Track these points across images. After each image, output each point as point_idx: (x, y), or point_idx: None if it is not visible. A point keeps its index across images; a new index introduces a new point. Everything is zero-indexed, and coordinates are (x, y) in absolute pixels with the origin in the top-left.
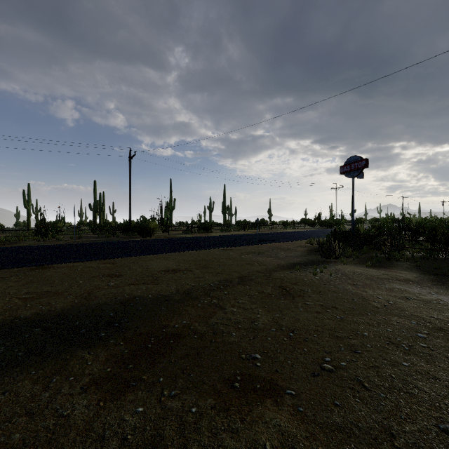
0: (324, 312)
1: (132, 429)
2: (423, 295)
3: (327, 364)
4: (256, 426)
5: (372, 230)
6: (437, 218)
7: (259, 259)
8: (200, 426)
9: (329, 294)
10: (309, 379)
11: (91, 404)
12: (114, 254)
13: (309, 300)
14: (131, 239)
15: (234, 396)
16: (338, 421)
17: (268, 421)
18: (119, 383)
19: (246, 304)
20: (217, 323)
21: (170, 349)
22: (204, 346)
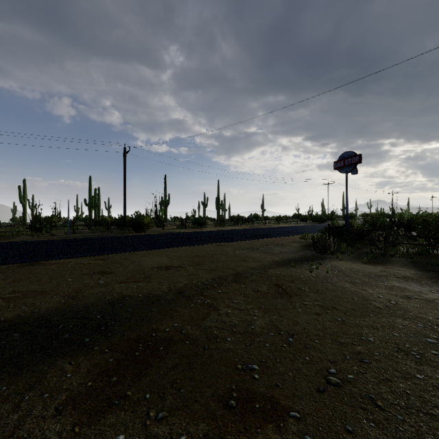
0: (324, 313)
1: None
2: (424, 294)
3: (333, 377)
4: None
5: (366, 225)
6: (427, 213)
7: (253, 255)
8: None
9: (327, 293)
10: (314, 396)
11: (65, 430)
12: (107, 250)
13: (307, 300)
14: (125, 234)
15: (230, 419)
16: None
17: None
18: (100, 401)
19: (241, 304)
20: (211, 326)
21: (159, 357)
22: (196, 353)
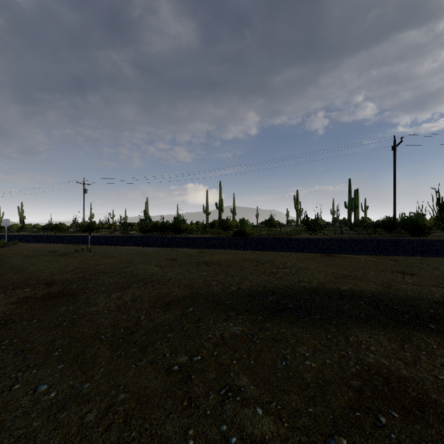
0: None
1: None
2: None
3: None
4: None
5: None
6: None
7: None
8: None
9: None
10: None
11: None
12: (391, 251)
13: None
14: (398, 238)
15: None
16: None
17: None
18: None
19: None
20: None
21: None
22: None
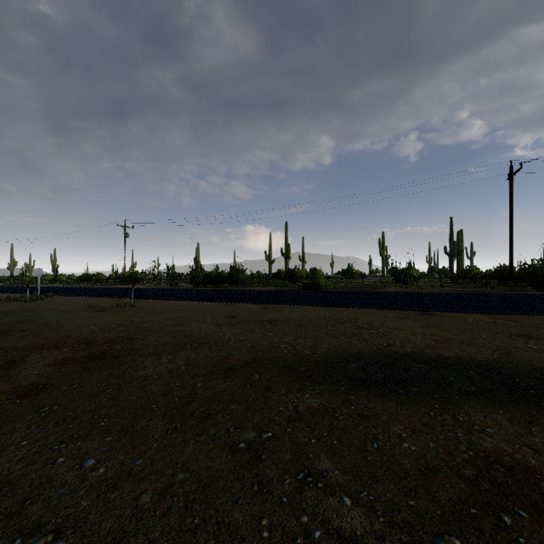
0: None
1: None
2: None
3: None
4: None
5: None
6: None
7: None
8: None
9: None
10: None
11: None
12: (508, 309)
13: None
14: (517, 292)
15: None
16: None
17: None
18: None
19: None
20: None
21: None
22: None
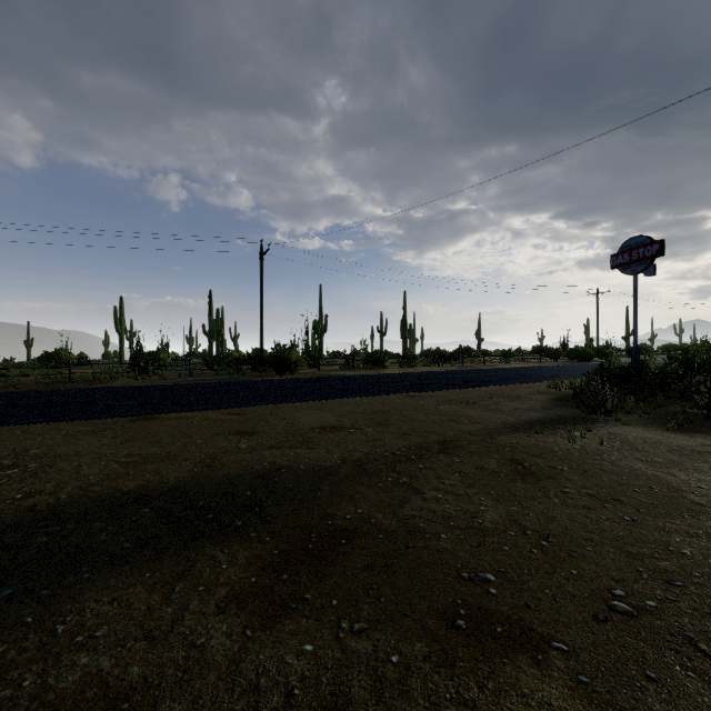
0: (599, 508)
1: (299, 678)
2: None
3: (620, 601)
4: (507, 700)
5: (673, 366)
6: None
7: (469, 413)
8: (410, 688)
9: (603, 476)
10: (590, 625)
11: (234, 632)
12: (242, 400)
13: (568, 486)
14: (264, 378)
15: (460, 642)
16: (659, 710)
17: (527, 695)
18: (271, 602)
19: (457, 486)
20: (414, 515)
21: (343, 553)
22: (396, 552)
